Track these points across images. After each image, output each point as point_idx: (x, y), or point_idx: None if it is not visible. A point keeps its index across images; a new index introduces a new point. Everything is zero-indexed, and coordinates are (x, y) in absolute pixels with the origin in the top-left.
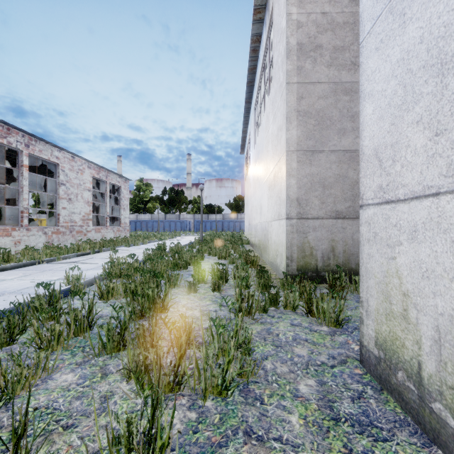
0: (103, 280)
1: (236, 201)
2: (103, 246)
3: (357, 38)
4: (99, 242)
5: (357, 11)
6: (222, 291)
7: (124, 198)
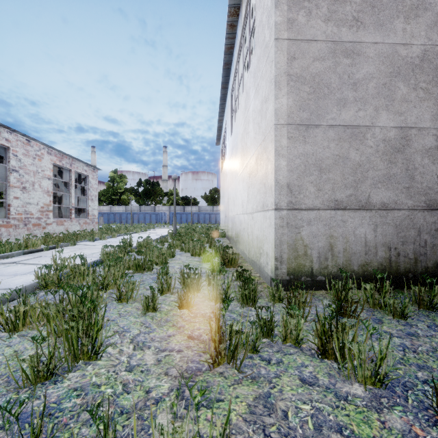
0: (34, 291)
1: (212, 193)
2: (63, 241)
3: None
4: (58, 236)
5: None
6: (192, 308)
7: (92, 189)
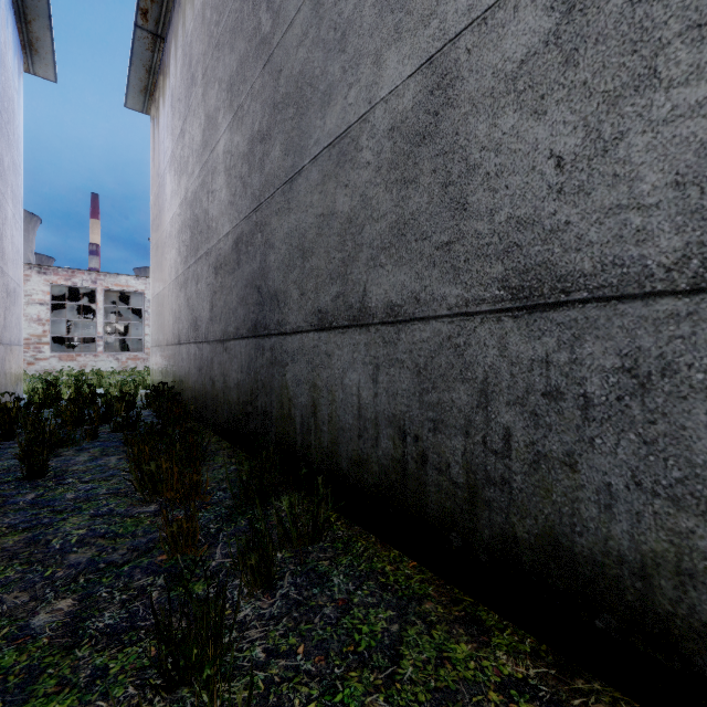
0: None
1: None
2: None
3: (159, 204)
4: None
5: (159, 183)
6: None
7: None
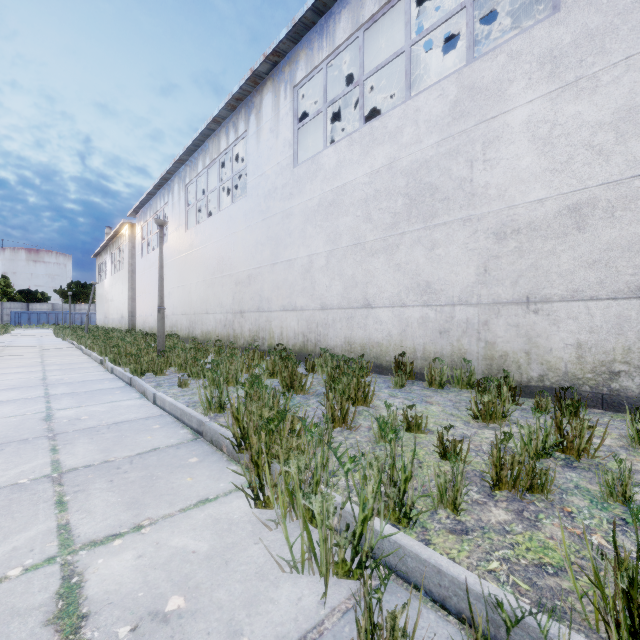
0: None
1: (72, 287)
2: None
3: None
4: None
5: None
6: None
7: None
